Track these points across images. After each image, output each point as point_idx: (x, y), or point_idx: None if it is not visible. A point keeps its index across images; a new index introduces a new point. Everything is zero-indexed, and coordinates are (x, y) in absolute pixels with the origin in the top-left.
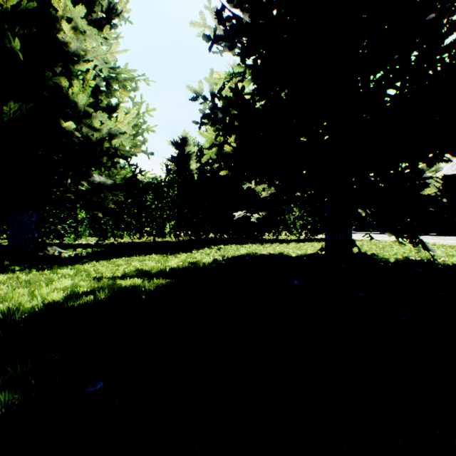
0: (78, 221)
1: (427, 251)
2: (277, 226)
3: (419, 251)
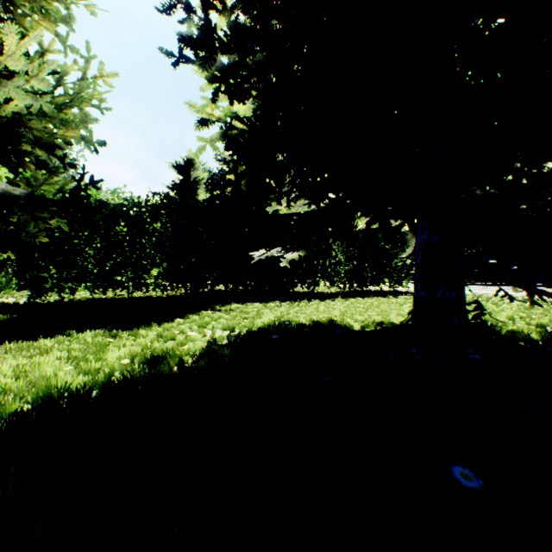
0: None
1: None
2: (314, 274)
3: None
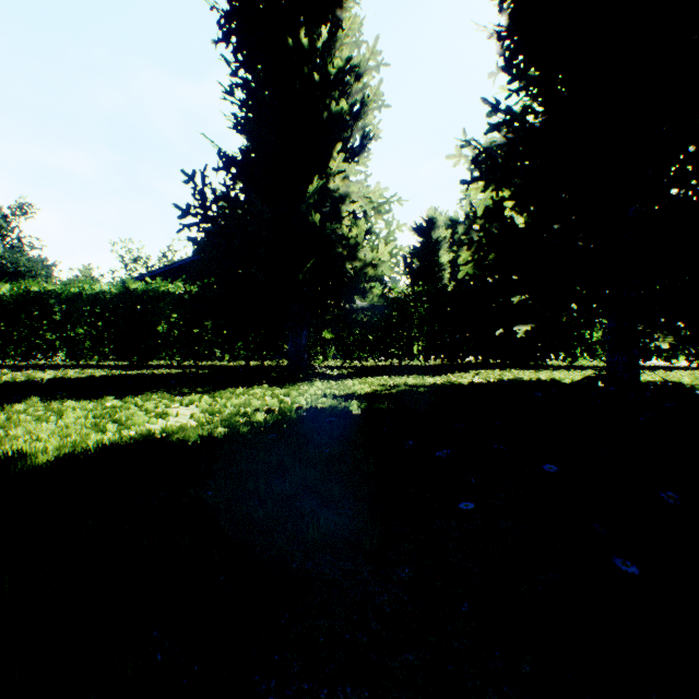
0: (325, 343)
1: None
2: (568, 346)
3: None
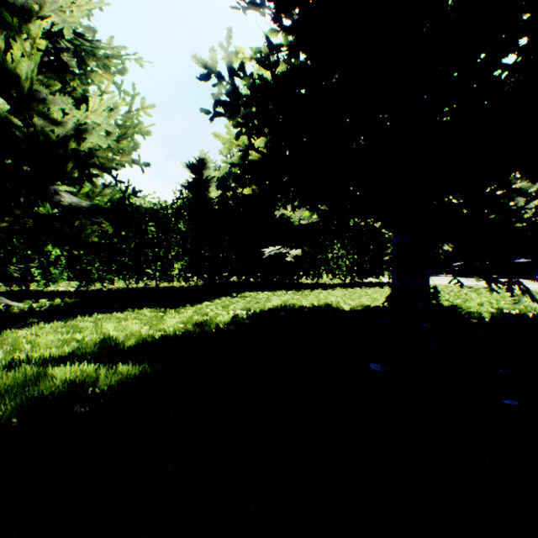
0: (49, 261)
1: (536, 303)
2: (318, 267)
3: (518, 301)
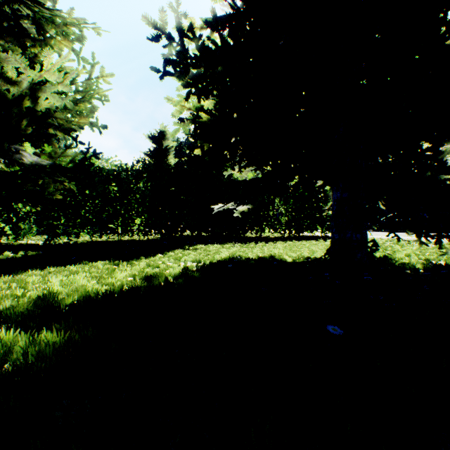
0: (18, 217)
1: None
2: (261, 222)
3: (445, 253)
